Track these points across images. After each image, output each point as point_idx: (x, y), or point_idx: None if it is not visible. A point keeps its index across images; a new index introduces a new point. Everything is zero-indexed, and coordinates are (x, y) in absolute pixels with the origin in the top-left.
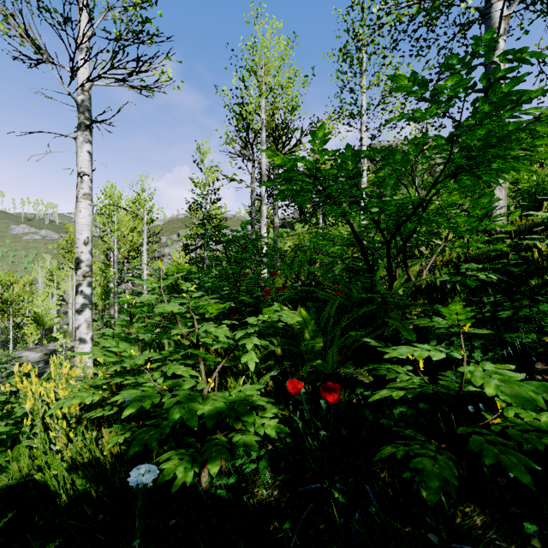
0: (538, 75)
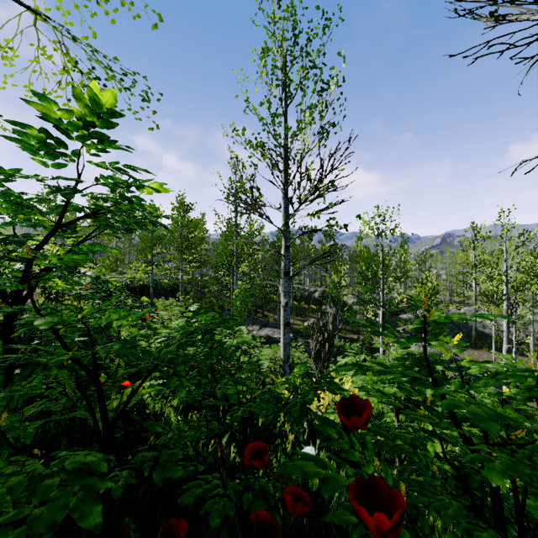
0: None
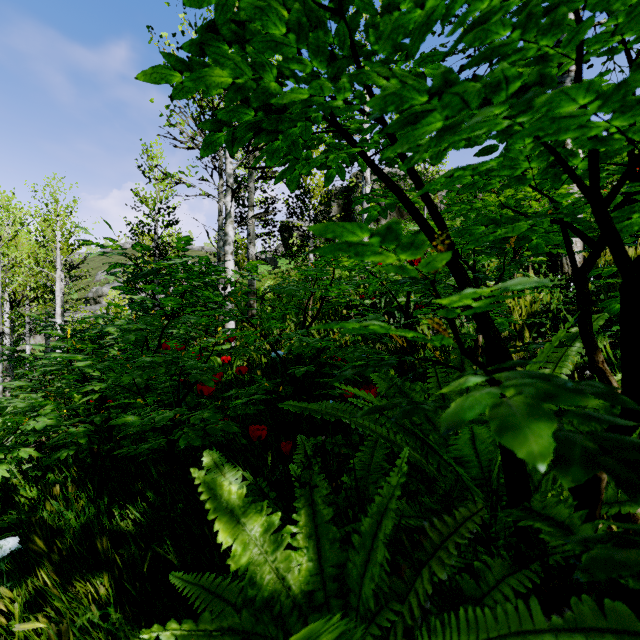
0: (605, 62)
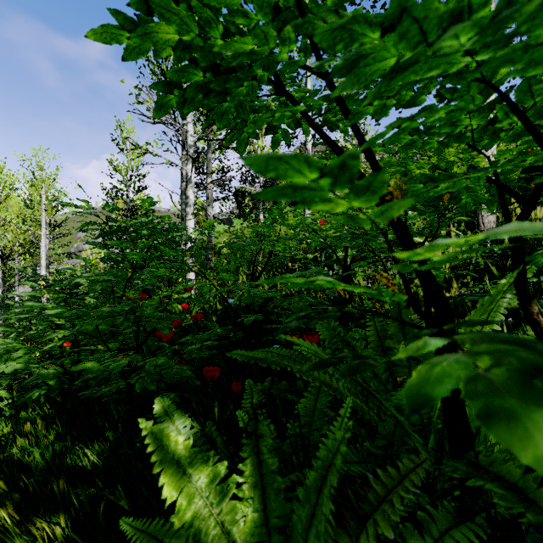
0: None
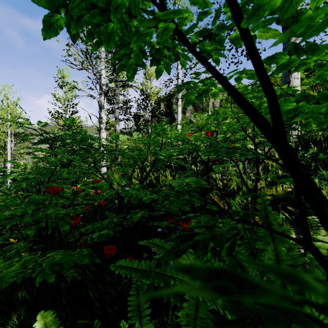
0: None
